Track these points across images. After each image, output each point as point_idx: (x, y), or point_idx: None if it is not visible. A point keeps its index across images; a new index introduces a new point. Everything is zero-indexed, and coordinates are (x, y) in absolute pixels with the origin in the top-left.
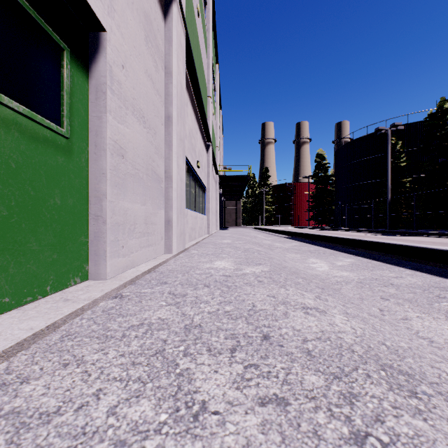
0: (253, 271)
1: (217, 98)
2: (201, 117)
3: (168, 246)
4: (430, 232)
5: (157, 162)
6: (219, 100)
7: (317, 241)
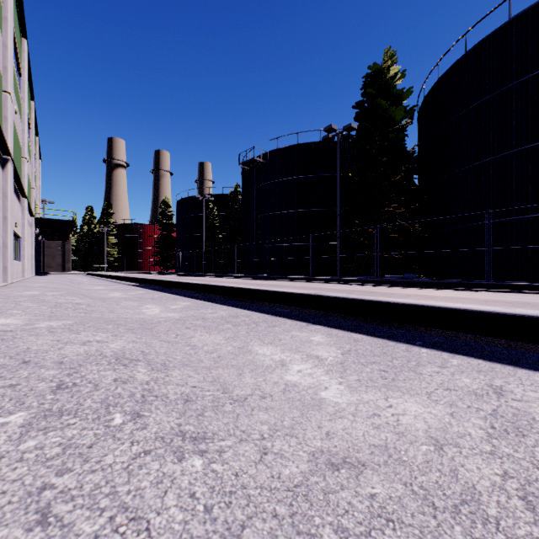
0: (53, 285)
1: (33, 136)
2: (19, 187)
3: (5, 280)
4: (206, 274)
5: (1, 241)
6: (35, 128)
7: (122, 280)
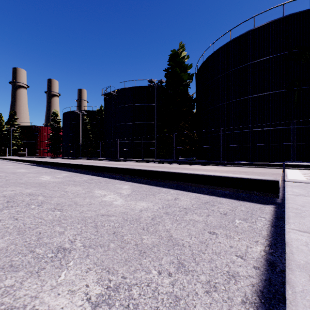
0: None
1: None
2: None
3: None
4: (81, 158)
5: None
6: None
7: (25, 162)
